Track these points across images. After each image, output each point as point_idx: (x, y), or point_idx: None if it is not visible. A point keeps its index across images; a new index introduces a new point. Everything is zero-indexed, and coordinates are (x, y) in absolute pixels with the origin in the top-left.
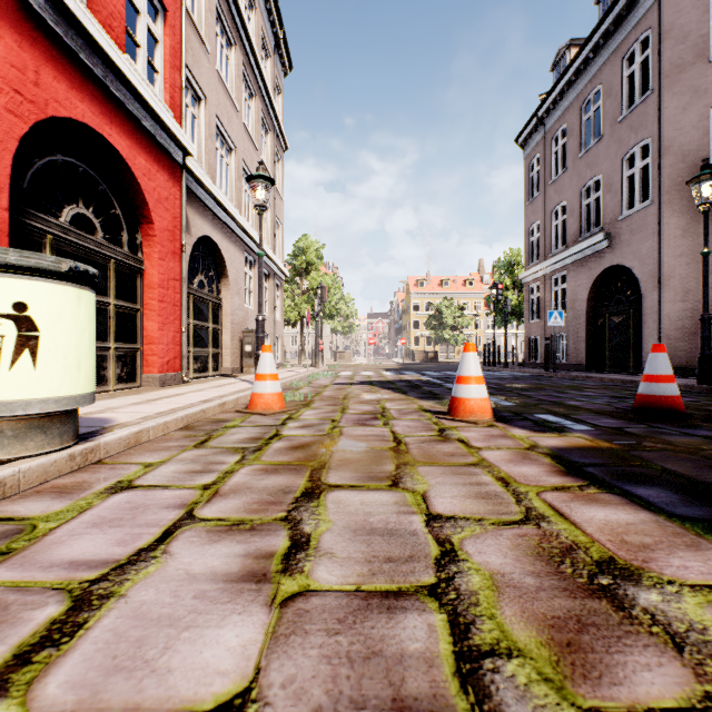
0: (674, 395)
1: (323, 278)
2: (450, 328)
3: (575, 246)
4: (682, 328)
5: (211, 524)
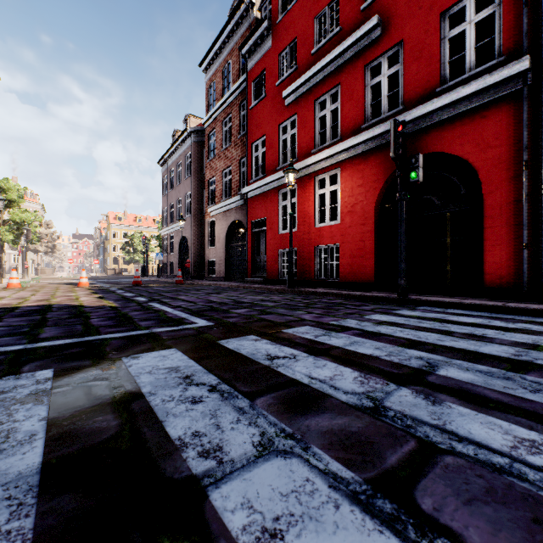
0: (139, 280)
1: (25, 214)
2: (140, 252)
3: (174, 224)
4: (197, 262)
5: (23, 292)
